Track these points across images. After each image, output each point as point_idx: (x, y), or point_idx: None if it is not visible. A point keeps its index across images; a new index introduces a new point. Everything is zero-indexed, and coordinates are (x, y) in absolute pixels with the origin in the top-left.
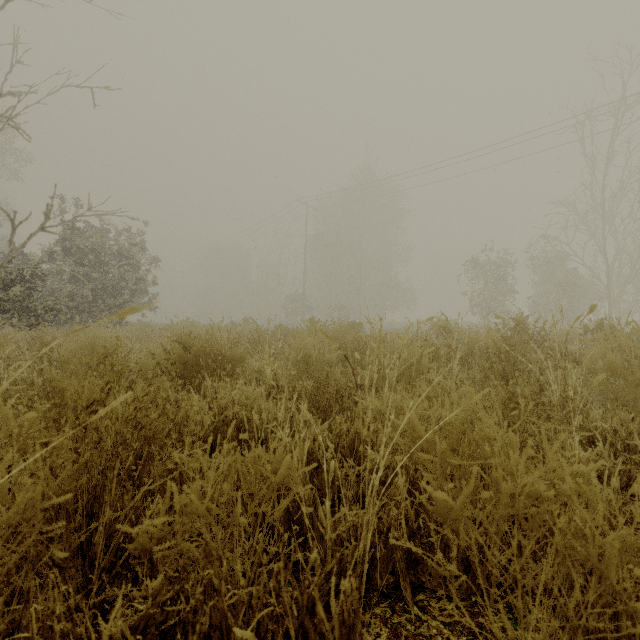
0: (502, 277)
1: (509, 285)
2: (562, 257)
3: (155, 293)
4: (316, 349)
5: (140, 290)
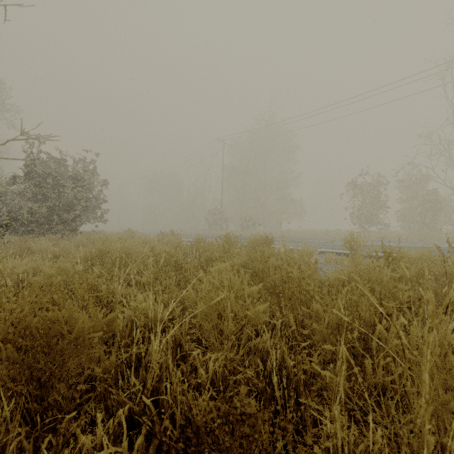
0: (376, 195)
1: (382, 202)
2: (424, 180)
3: (106, 209)
4: (231, 297)
5: (94, 207)
